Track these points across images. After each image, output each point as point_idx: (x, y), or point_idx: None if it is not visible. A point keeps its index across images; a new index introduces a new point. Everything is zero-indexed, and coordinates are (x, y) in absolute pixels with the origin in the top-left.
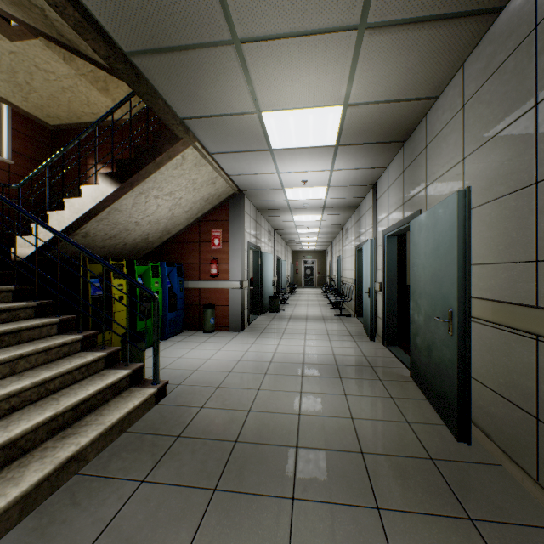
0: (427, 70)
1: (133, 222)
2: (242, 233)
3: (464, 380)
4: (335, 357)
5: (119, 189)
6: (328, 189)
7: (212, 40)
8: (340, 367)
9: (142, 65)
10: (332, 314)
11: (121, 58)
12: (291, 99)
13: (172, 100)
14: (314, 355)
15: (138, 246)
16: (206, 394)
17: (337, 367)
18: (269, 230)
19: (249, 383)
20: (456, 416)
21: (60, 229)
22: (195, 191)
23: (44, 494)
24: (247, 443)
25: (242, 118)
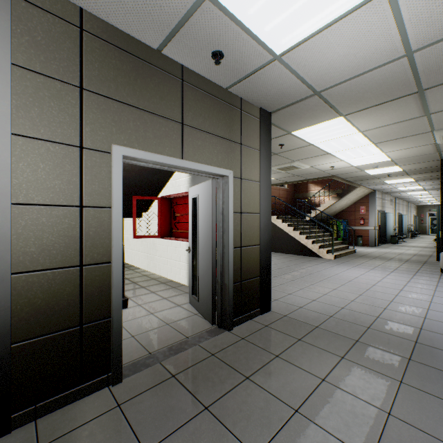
0: (434, 174)
1: (334, 207)
2: (374, 207)
3: (438, 247)
4: (416, 254)
5: (336, 201)
6: (421, 186)
7: (371, 179)
8: (416, 255)
9: (353, 181)
10: (433, 246)
11: (350, 182)
12: (393, 179)
13: (357, 183)
14: (407, 253)
15: (331, 214)
16: (366, 253)
17: (414, 255)
18: (391, 199)
19: (379, 254)
20: (436, 256)
21: (319, 212)
22: (356, 195)
23: (345, 255)
24: (380, 257)
25: (377, 182)
